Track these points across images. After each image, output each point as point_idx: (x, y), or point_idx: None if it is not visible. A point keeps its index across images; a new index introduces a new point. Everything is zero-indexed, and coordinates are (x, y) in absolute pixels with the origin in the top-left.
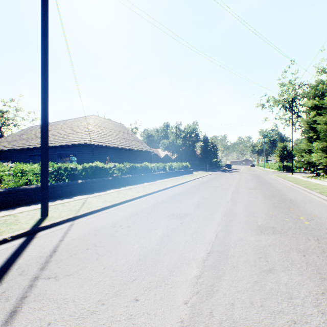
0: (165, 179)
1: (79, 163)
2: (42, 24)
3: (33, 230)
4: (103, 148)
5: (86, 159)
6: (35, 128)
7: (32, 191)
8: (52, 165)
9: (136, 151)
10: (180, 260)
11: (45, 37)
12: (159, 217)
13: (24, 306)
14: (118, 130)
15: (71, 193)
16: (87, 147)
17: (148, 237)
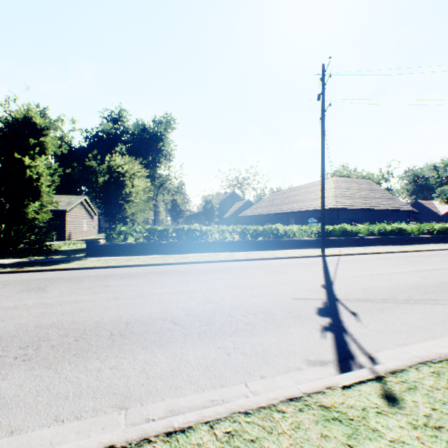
0: (427, 244)
1: (326, 225)
2: (322, 155)
3: (322, 255)
4: (347, 211)
5: (331, 221)
6: (279, 194)
7: (307, 241)
8: (315, 226)
9: (384, 211)
10: (399, 268)
11: (323, 160)
12: (396, 261)
13: (338, 265)
14: (361, 189)
15: (327, 246)
16: (332, 211)
17: (385, 263)
